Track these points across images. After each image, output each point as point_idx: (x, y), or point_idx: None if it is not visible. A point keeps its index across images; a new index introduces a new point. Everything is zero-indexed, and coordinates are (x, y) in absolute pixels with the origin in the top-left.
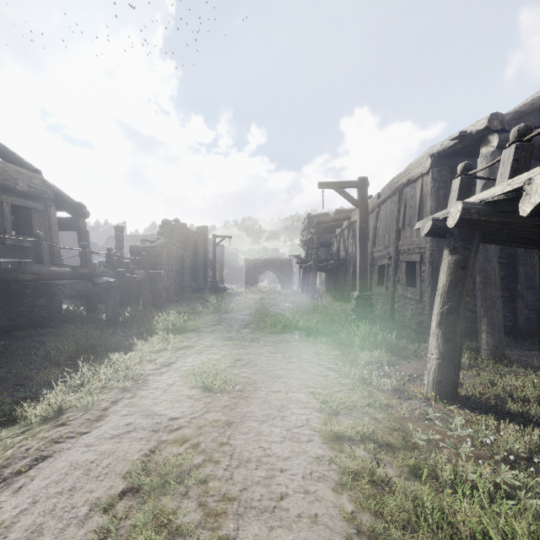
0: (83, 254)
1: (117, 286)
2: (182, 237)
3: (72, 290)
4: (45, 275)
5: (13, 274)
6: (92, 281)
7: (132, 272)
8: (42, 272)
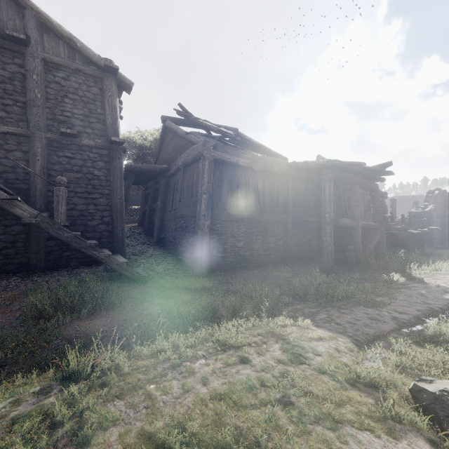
0: (402, 219)
1: (414, 235)
2: (442, 201)
3: (403, 235)
4: (395, 229)
5: (389, 228)
6: (408, 232)
7: (424, 228)
8: (395, 227)
